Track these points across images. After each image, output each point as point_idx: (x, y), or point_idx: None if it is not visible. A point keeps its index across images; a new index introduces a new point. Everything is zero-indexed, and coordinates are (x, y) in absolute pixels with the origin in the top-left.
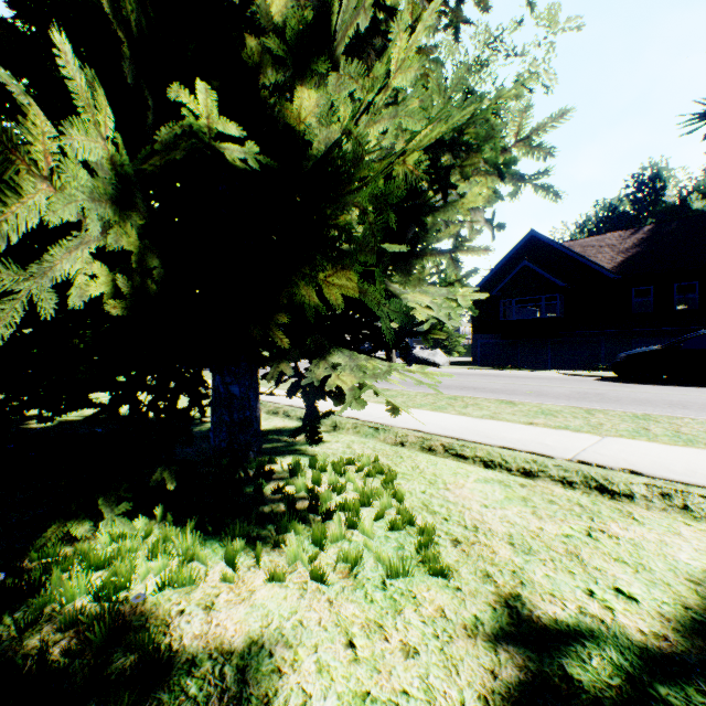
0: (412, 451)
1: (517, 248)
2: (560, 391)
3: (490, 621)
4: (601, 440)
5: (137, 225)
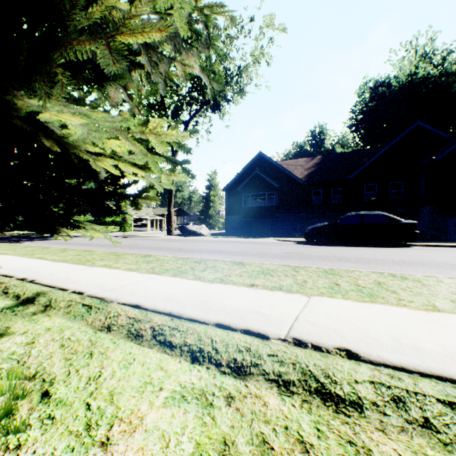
0: (115, 339)
1: (252, 162)
2: (276, 251)
3: None
4: (309, 302)
5: None
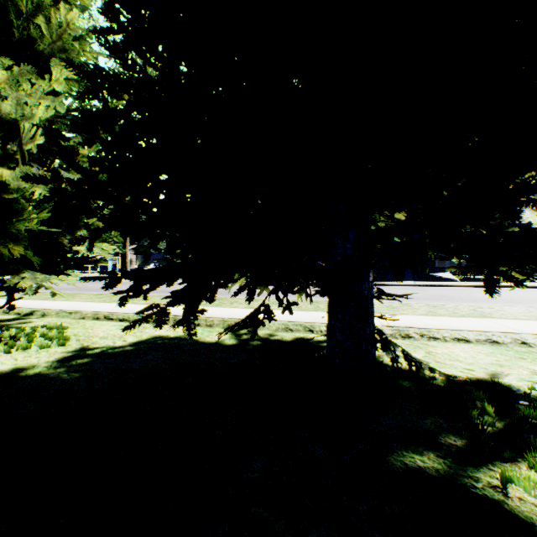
0: (88, 320)
1: None
2: None
3: (73, 350)
4: None
5: None
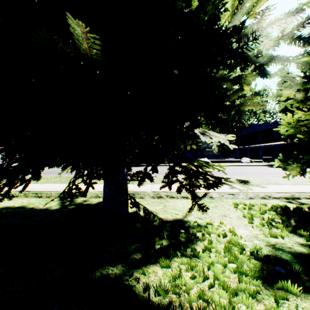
0: None
1: None
2: None
3: None
4: (39, 185)
5: None
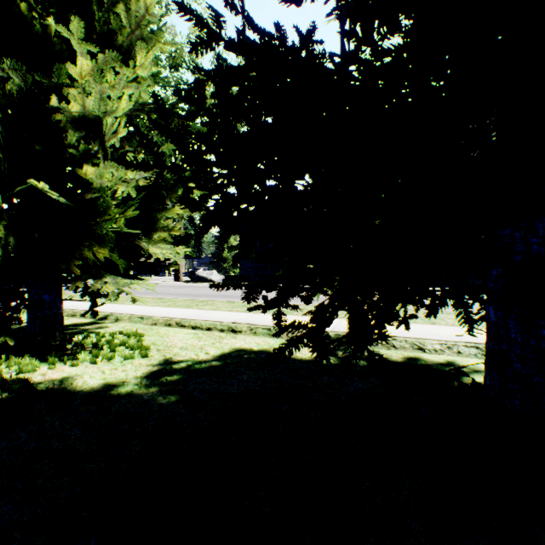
0: (160, 327)
1: None
2: (272, 295)
3: (157, 363)
4: (254, 315)
5: (4, 225)
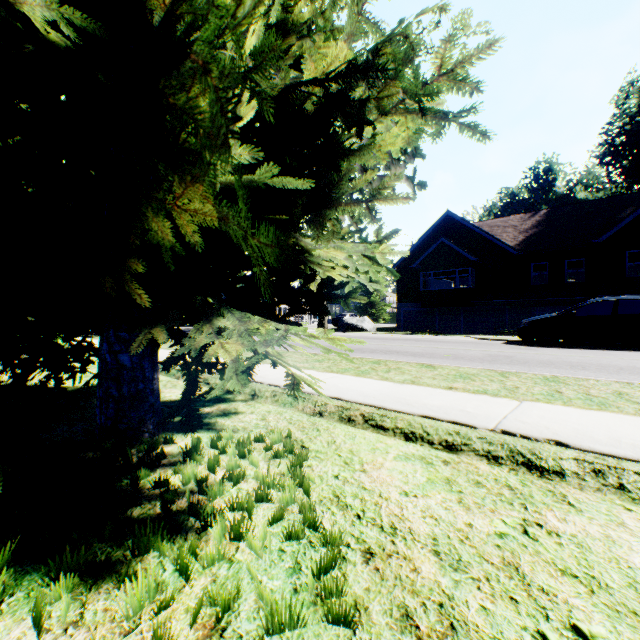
0: (330, 422)
1: (435, 227)
2: (474, 354)
3: None
4: (520, 405)
5: None
